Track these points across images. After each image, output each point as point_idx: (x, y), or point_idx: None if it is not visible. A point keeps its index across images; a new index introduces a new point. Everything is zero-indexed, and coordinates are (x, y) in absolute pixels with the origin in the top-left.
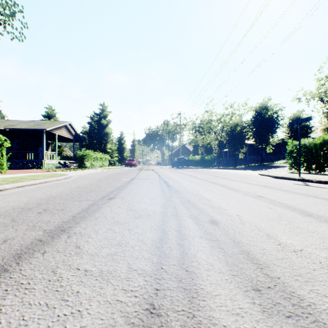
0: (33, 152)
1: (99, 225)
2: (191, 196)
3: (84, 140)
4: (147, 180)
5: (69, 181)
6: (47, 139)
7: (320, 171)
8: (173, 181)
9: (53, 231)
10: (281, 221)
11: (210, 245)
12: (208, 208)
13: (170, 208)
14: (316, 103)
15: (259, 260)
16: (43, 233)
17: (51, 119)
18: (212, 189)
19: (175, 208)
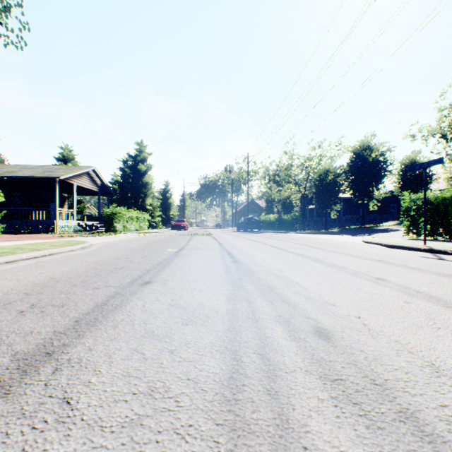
0: (41, 210)
1: (117, 341)
2: (273, 279)
3: (114, 192)
4: (203, 251)
5: (88, 253)
6: (62, 191)
7: (451, 237)
8: (241, 252)
9: (29, 357)
10: (439, 330)
11: (332, 394)
12: (305, 303)
13: (242, 303)
14: (437, 141)
15: (449, 444)
16: (9, 362)
17: (68, 163)
18: (302, 266)
19: (250, 302)
